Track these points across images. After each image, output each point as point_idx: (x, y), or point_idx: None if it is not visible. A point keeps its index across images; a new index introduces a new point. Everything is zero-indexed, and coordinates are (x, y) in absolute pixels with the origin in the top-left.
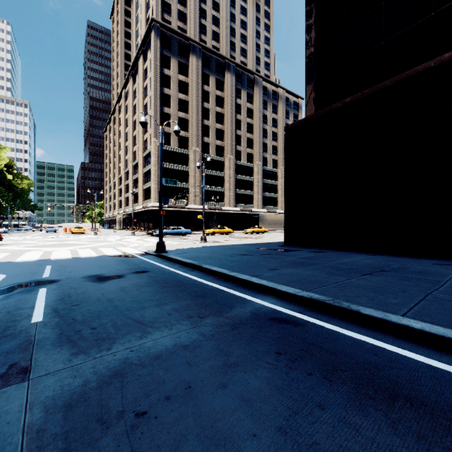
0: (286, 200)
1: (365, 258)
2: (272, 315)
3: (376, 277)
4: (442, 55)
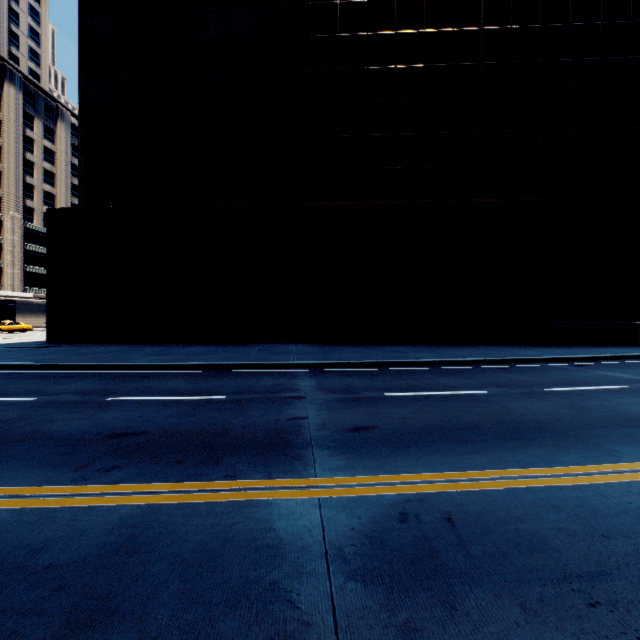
0: (49, 292)
1: (118, 347)
2: (5, 373)
3: (103, 354)
4: (176, 205)
